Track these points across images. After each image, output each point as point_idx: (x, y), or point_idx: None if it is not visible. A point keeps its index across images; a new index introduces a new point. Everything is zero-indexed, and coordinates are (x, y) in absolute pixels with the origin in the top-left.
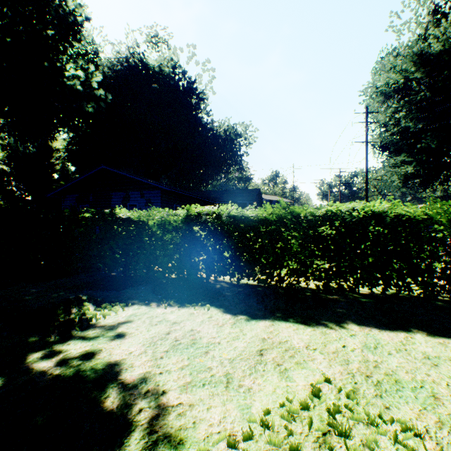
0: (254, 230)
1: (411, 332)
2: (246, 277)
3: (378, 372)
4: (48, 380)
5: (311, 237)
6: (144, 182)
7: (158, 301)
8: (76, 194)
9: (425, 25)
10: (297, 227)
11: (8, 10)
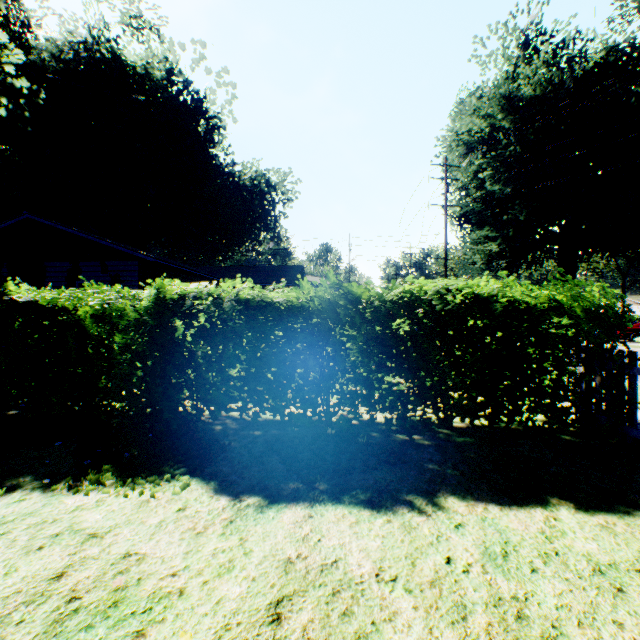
0: (283, 325)
1: (552, 506)
2: (270, 411)
3: (530, 636)
4: None
5: (380, 338)
6: (108, 247)
7: (78, 474)
8: None
9: (515, 60)
10: (356, 320)
11: None
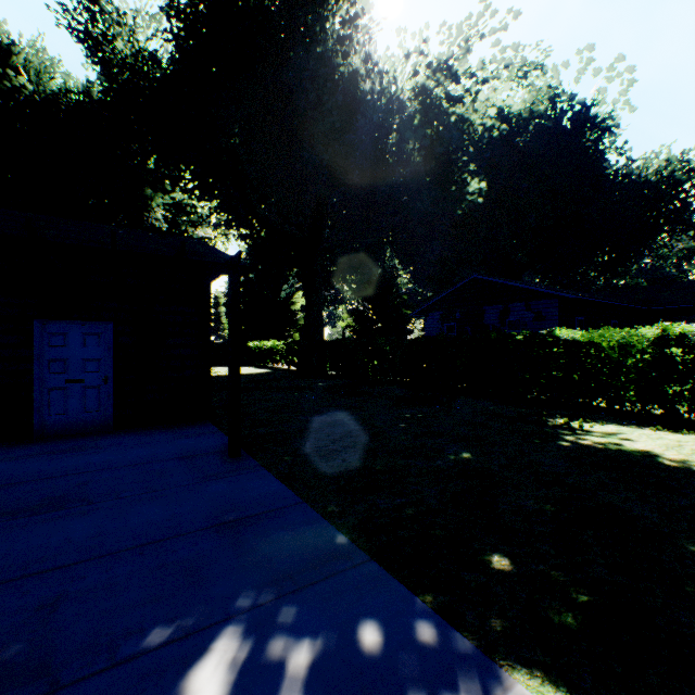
0: None
1: None
2: None
3: None
4: (599, 448)
5: None
6: (531, 290)
7: (634, 425)
8: (440, 311)
9: None
10: None
11: (430, 153)
